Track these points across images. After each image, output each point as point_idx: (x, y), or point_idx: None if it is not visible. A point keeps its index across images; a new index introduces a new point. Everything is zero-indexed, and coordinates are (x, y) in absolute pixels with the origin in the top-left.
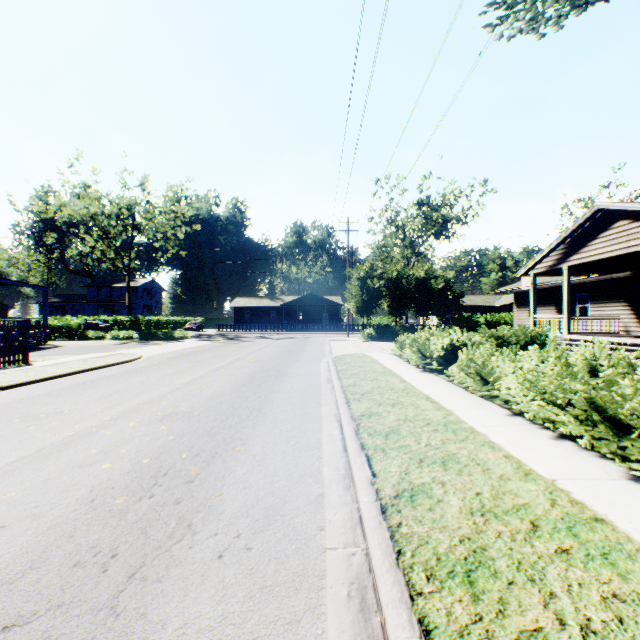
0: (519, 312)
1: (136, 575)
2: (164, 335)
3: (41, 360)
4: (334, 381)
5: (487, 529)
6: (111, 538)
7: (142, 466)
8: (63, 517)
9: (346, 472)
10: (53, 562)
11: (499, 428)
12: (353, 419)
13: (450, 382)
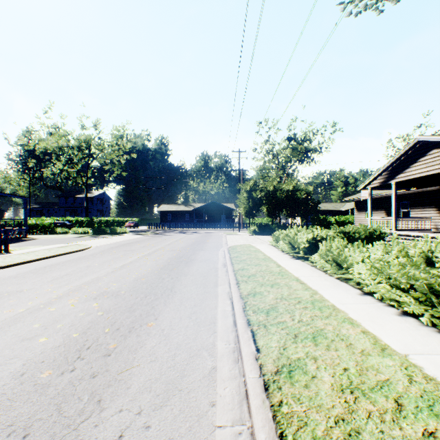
0: (359, 215)
1: None
2: (110, 231)
3: (19, 249)
4: (228, 266)
5: (358, 408)
6: (27, 415)
7: (71, 340)
8: None
9: (235, 345)
10: None
11: (354, 306)
12: (241, 298)
13: (313, 267)
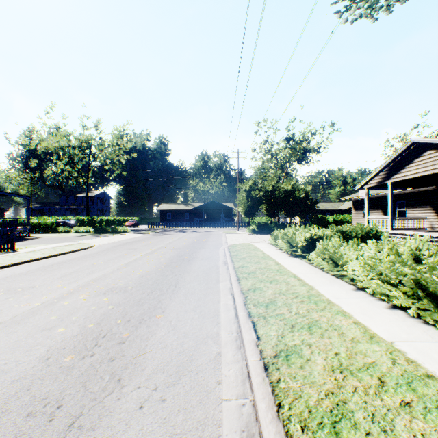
0: (356, 214)
1: (74, 424)
2: (111, 230)
3: (24, 248)
4: (228, 263)
5: (346, 384)
6: (58, 391)
7: (87, 330)
8: (24, 373)
9: (237, 335)
10: (11, 412)
11: (348, 300)
12: (242, 293)
13: (310, 264)
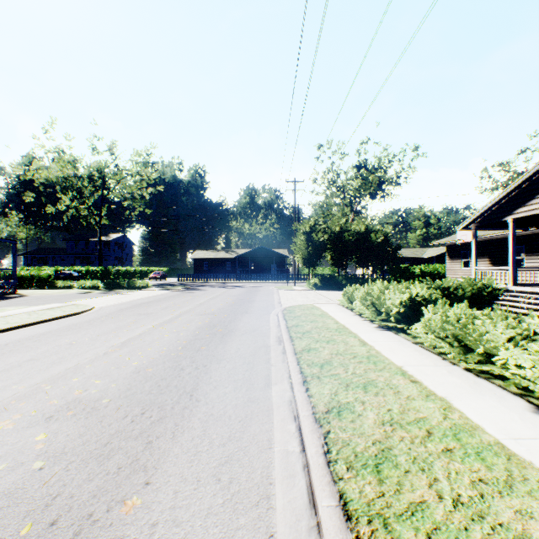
0: (452, 263)
1: None
2: (126, 284)
3: None
4: (285, 343)
5: None
6: None
7: None
8: None
9: None
10: None
11: None
12: (317, 421)
13: (417, 344)
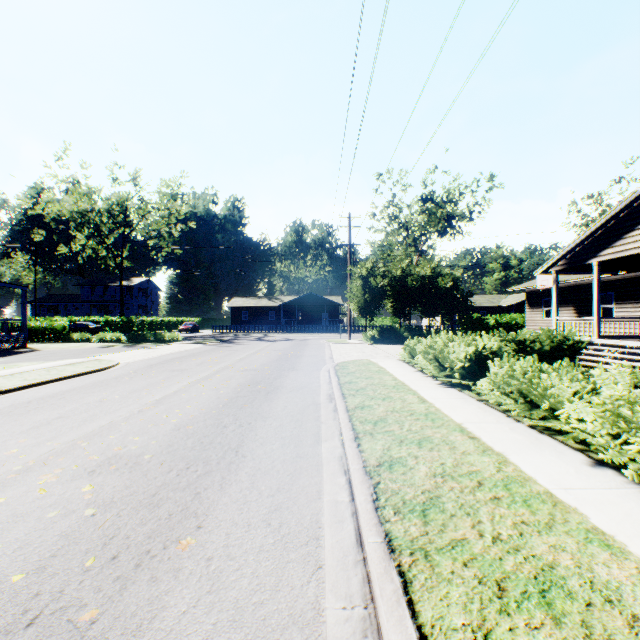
0: (532, 313)
1: None
2: (153, 337)
3: (2, 368)
4: (337, 400)
5: None
6: None
7: (1, 595)
8: None
9: (366, 613)
10: None
11: (591, 494)
12: (367, 473)
13: (481, 402)
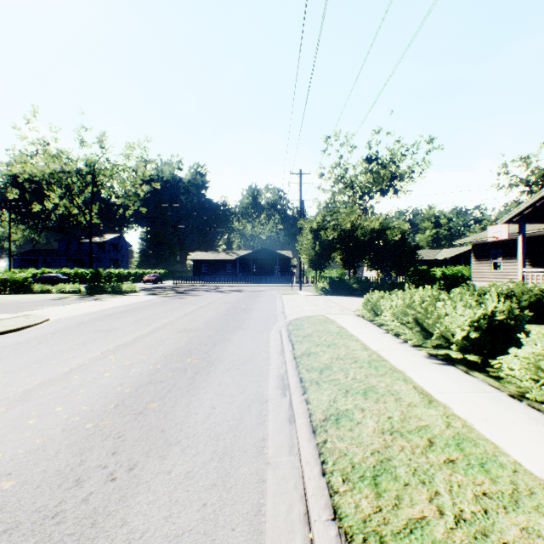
0: (479, 265)
1: None
2: (111, 289)
3: None
4: (293, 397)
5: None
6: None
7: None
8: None
9: None
10: None
11: None
12: None
13: (522, 402)
